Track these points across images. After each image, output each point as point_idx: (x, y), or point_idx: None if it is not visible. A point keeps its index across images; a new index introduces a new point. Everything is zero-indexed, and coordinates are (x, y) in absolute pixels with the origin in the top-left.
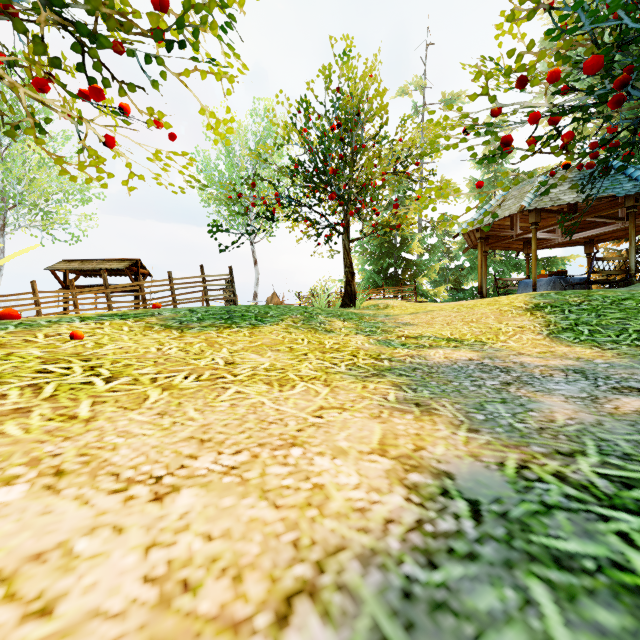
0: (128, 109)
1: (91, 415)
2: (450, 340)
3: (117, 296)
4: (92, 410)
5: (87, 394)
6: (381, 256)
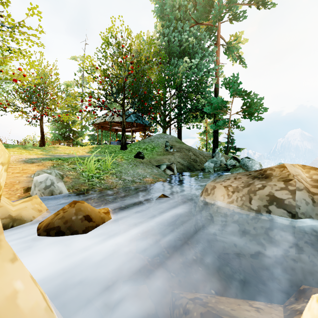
0: None
1: None
2: (65, 153)
3: None
4: None
5: None
6: (62, 127)
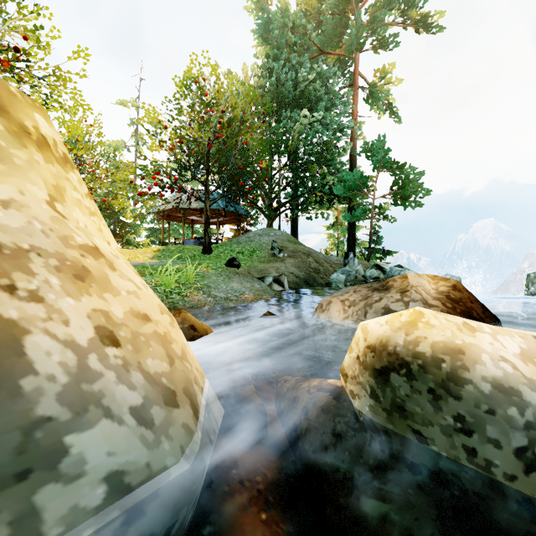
0: None
1: None
2: None
3: None
4: None
5: None
6: (104, 217)
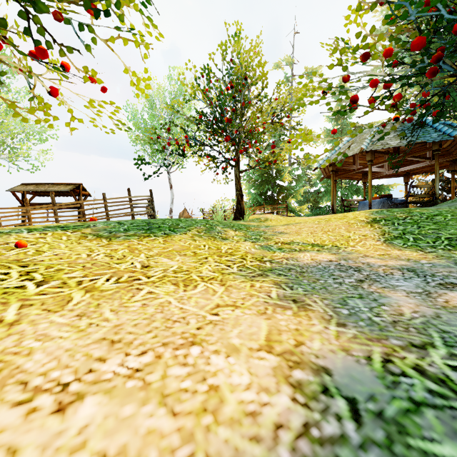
0: (68, 66)
1: (16, 318)
2: (314, 245)
3: (62, 212)
4: (18, 313)
5: (17, 298)
6: (262, 183)
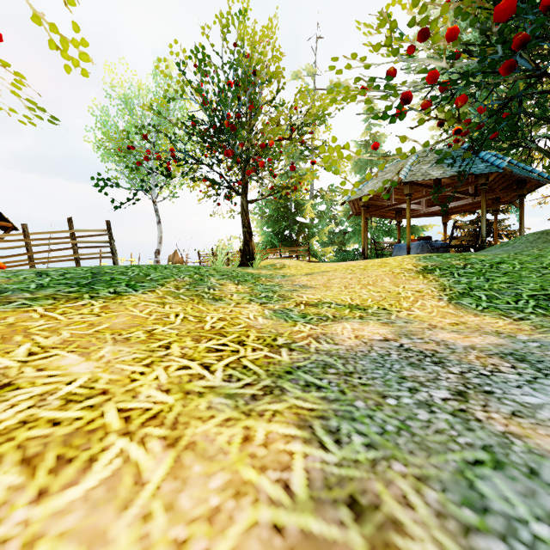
0: None
1: None
2: (353, 308)
3: None
4: None
5: None
6: (278, 219)
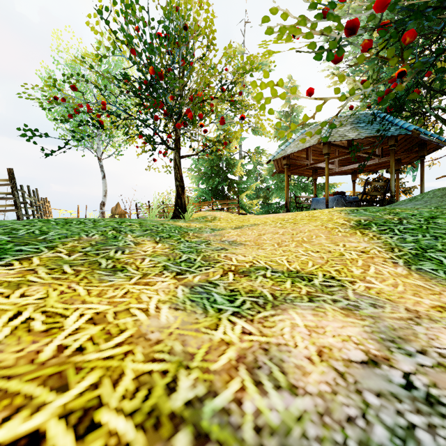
0: None
1: None
2: (294, 276)
3: None
4: None
5: None
6: (211, 176)
